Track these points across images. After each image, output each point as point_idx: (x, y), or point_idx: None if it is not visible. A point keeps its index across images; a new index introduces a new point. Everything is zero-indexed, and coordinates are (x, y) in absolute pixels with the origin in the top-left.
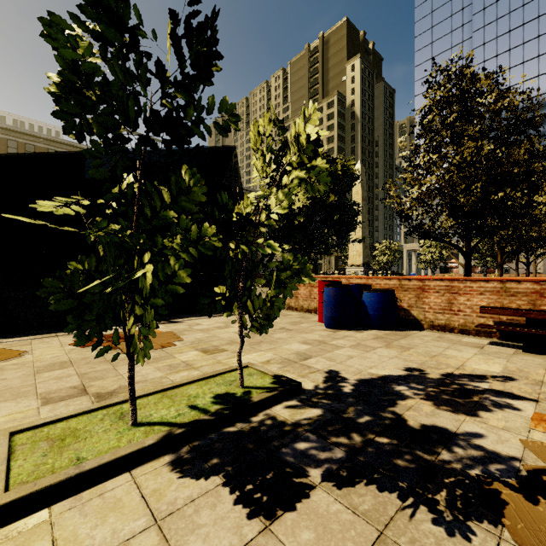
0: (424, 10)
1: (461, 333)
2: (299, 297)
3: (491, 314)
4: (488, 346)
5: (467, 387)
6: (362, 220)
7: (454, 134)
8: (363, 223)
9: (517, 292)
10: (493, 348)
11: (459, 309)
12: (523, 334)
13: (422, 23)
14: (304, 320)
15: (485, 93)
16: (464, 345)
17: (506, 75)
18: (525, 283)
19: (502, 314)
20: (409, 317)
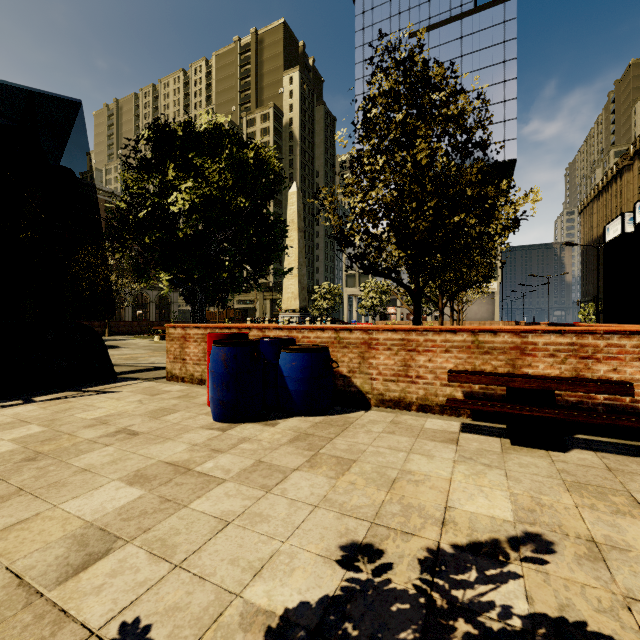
0: (365, 37)
1: (421, 411)
2: (187, 359)
3: (464, 383)
4: (463, 437)
5: (489, 626)
6: (298, 255)
7: (404, 134)
8: (299, 259)
9: (493, 347)
10: (472, 441)
11: (418, 374)
12: (511, 416)
13: (363, 50)
14: (183, 403)
15: (438, 87)
16: (431, 438)
17: (459, 72)
18: (502, 335)
19: (477, 382)
20: (351, 389)
